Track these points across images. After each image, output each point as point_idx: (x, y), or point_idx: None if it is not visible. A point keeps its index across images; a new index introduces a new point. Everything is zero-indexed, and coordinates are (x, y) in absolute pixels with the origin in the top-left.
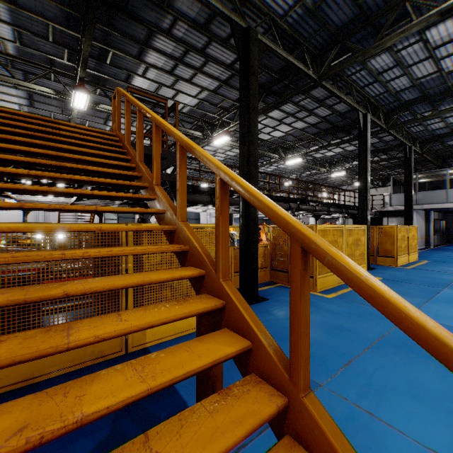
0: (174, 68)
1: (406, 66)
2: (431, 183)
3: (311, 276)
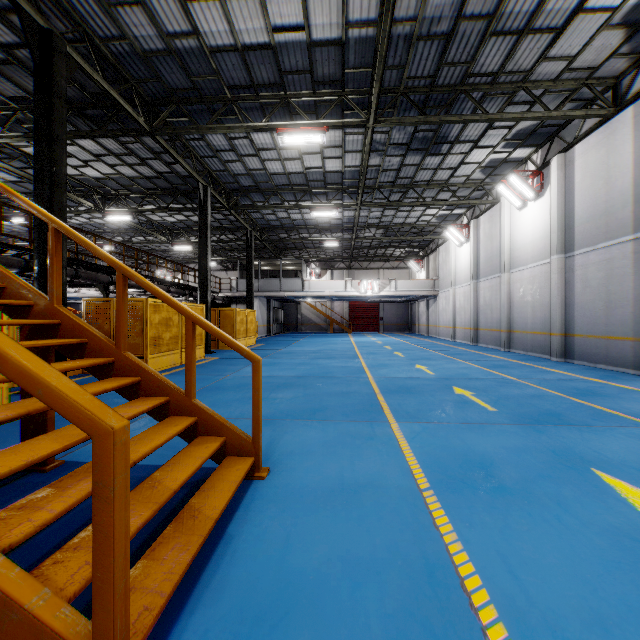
0: None
1: (240, 155)
2: (274, 272)
3: (141, 357)
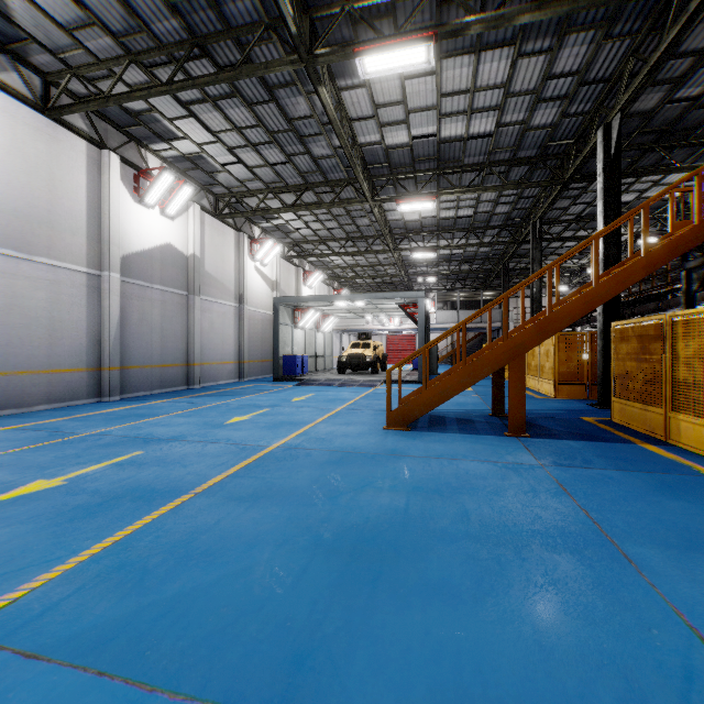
0: None
1: None
2: None
3: None
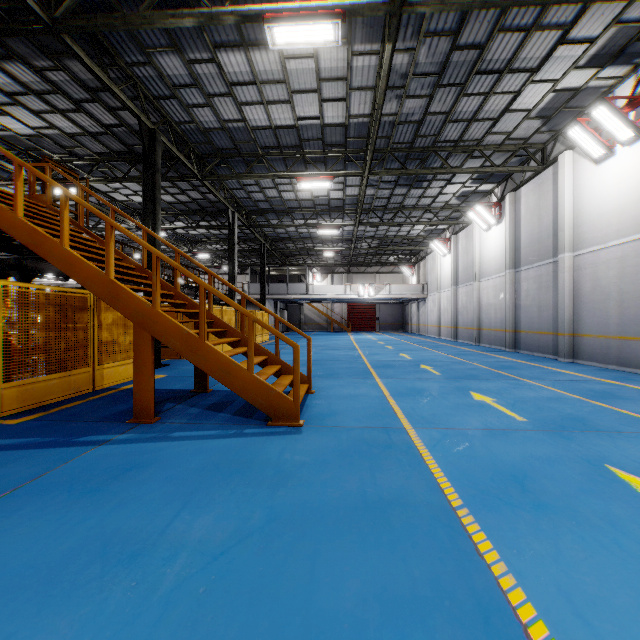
0: (21, 94)
1: (262, 188)
2: (279, 276)
3: None
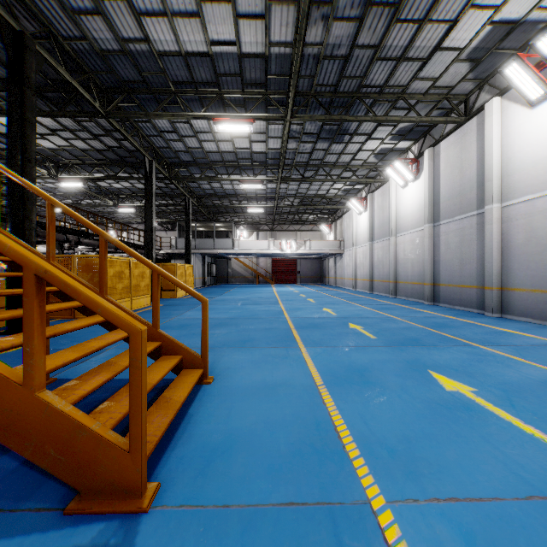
0: None
1: (181, 135)
2: (208, 233)
3: None
